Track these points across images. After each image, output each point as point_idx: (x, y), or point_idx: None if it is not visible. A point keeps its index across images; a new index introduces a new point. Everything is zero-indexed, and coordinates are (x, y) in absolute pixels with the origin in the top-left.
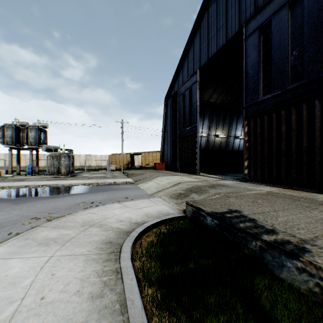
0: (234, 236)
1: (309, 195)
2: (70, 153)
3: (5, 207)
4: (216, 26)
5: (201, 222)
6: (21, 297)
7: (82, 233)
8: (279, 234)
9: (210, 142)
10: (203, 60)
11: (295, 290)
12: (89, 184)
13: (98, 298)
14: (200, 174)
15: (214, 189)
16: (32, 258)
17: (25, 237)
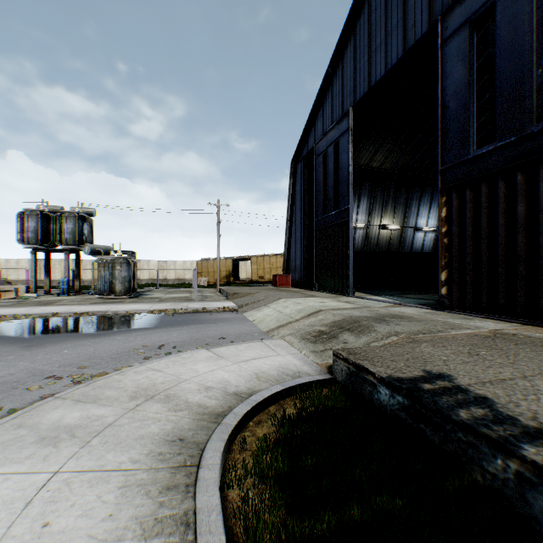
0: (445, 437)
1: None
2: (131, 257)
3: (7, 354)
4: (385, 27)
5: (367, 395)
6: None
7: (128, 416)
8: None
9: (370, 238)
10: (360, 90)
11: None
12: (160, 312)
13: None
14: (355, 294)
15: (385, 324)
16: (16, 475)
17: (18, 421)
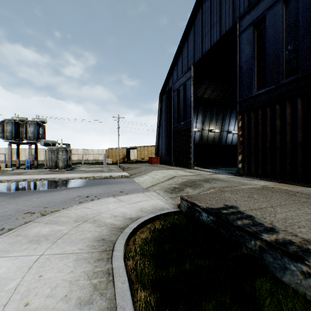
0: (231, 234)
1: (305, 189)
2: (68, 147)
3: (1, 201)
4: (210, 22)
5: (196, 218)
6: (4, 302)
7: (74, 230)
8: (280, 233)
9: (203, 137)
10: (197, 56)
11: (300, 296)
12: (86, 178)
13: (87, 304)
14: (194, 168)
15: (208, 183)
16: (21, 256)
17: (16, 233)
